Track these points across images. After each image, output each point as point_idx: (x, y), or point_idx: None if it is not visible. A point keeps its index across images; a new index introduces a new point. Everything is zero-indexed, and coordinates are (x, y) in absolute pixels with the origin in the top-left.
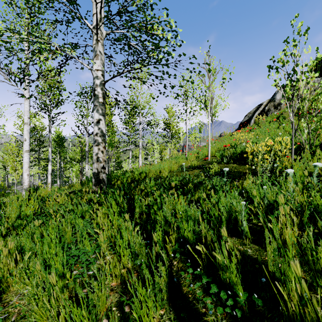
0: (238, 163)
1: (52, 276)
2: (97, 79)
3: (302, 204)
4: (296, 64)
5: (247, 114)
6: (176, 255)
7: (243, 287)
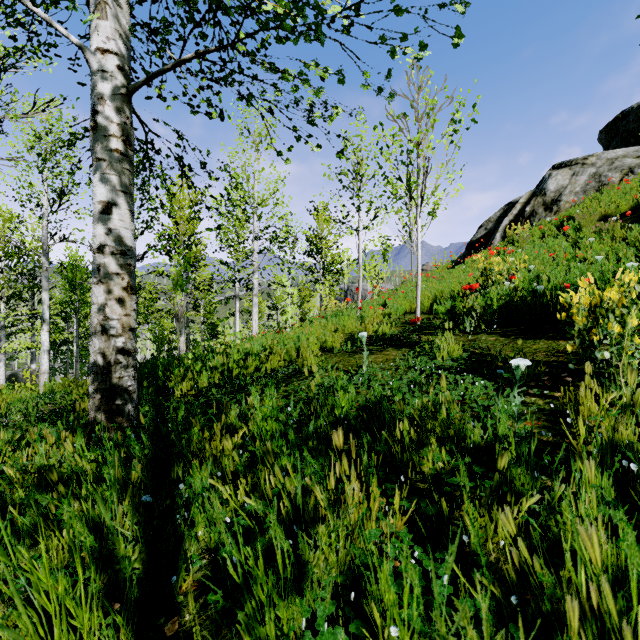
0: (502, 333)
1: None
2: (103, 79)
3: None
4: None
5: (484, 223)
6: None
7: None
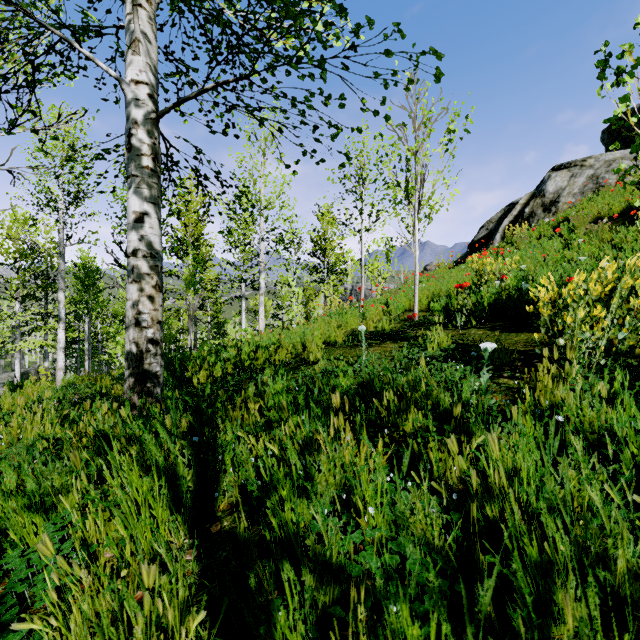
0: (490, 328)
1: None
2: (136, 106)
3: None
4: None
5: (485, 224)
6: None
7: None
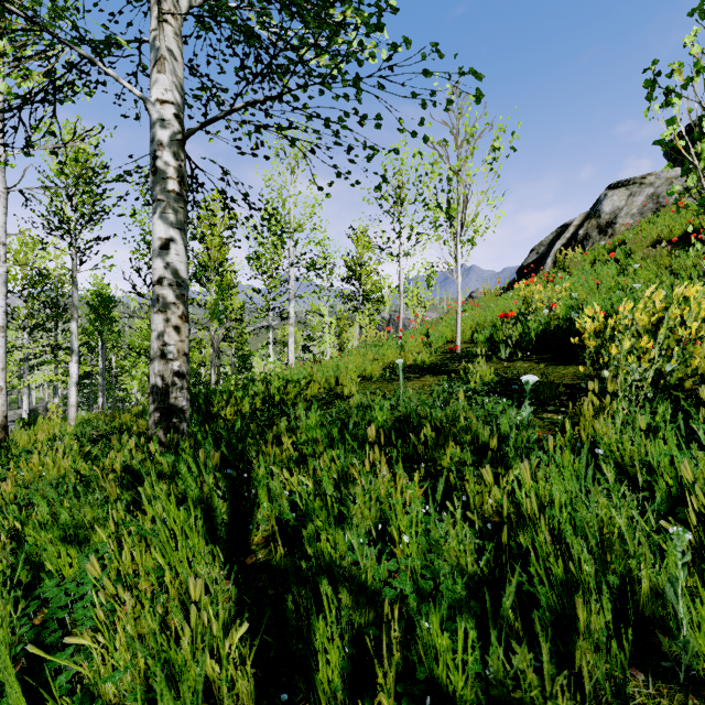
0: (537, 360)
1: None
2: (162, 126)
3: None
4: None
5: (536, 247)
6: None
7: None
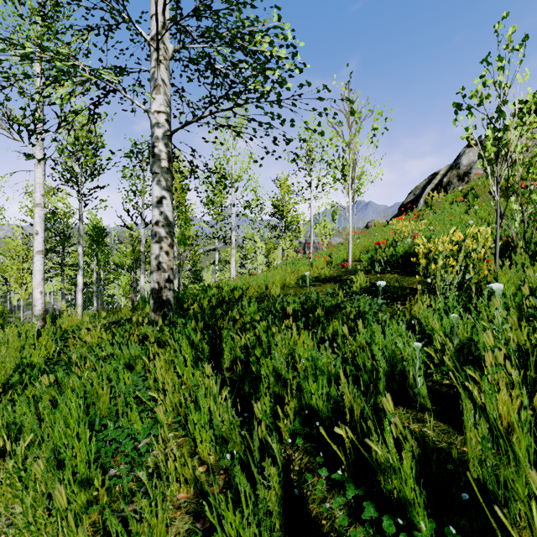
0: (399, 273)
1: (60, 491)
2: (158, 127)
3: (518, 345)
4: (503, 101)
5: (413, 190)
6: (297, 442)
7: (424, 506)
